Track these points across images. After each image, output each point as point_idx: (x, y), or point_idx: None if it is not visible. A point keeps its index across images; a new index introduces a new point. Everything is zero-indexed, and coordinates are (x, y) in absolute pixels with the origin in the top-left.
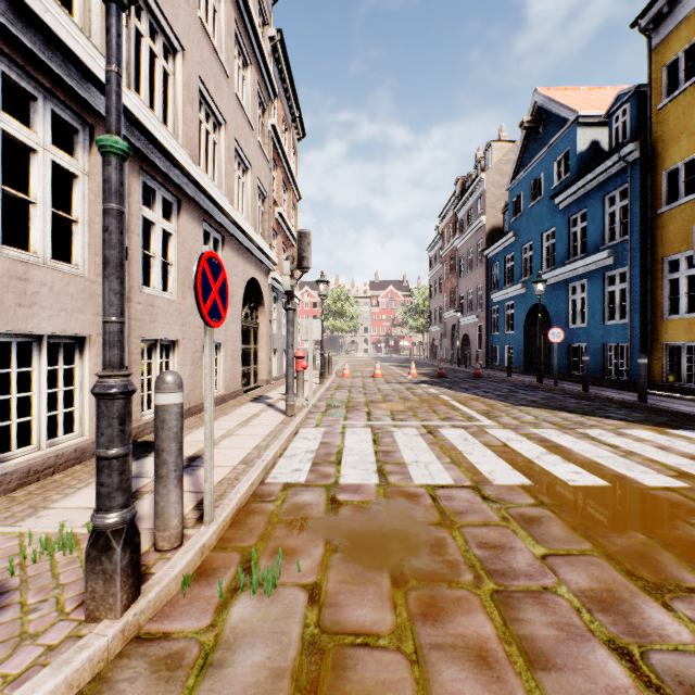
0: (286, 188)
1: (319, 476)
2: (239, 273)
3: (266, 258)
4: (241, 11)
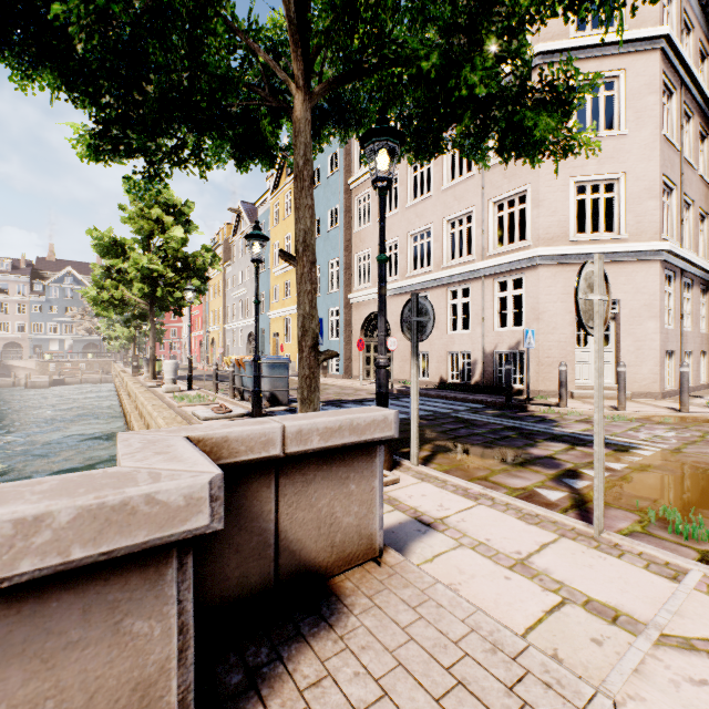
0: None
1: None
2: None
3: None
4: None
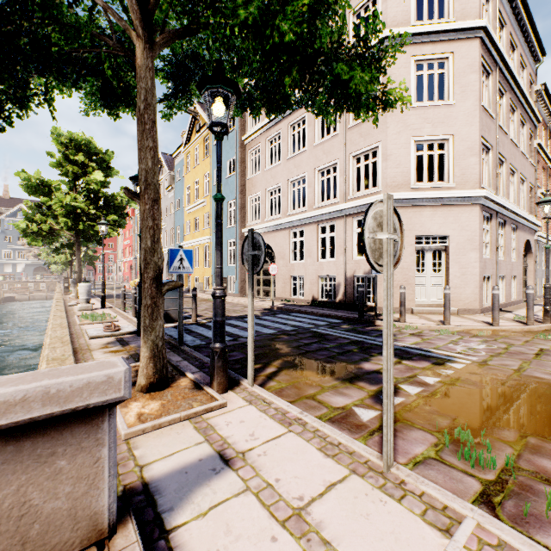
0: (542, 169)
1: None
2: (521, 240)
3: (533, 225)
4: (523, 106)
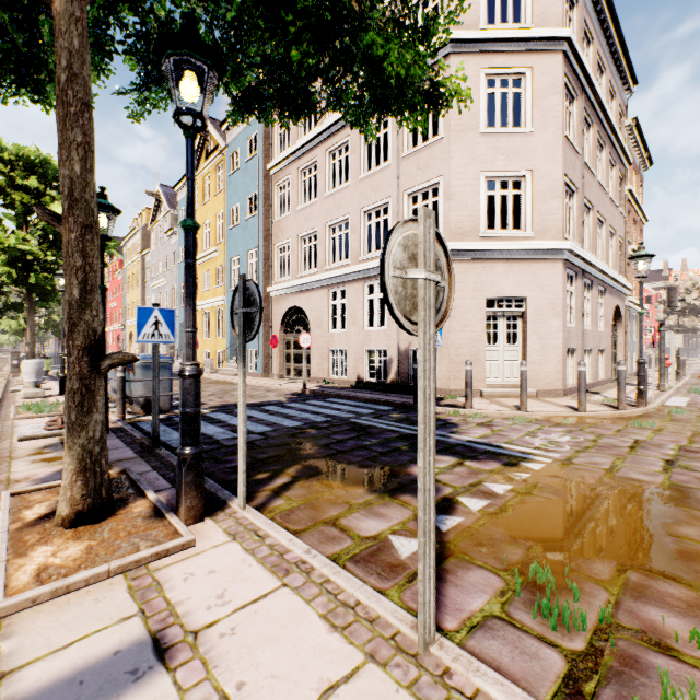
0: (634, 222)
1: (692, 406)
2: (610, 305)
3: (623, 289)
4: (612, 142)
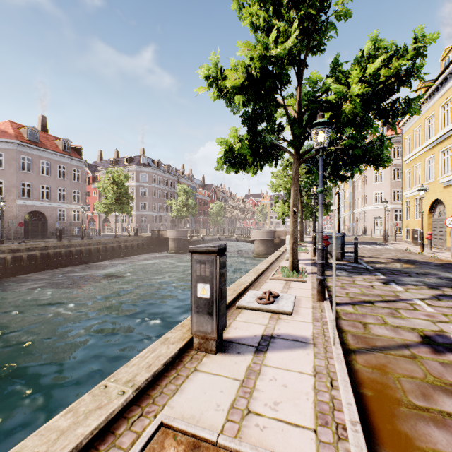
0: None
1: None
2: None
3: None
4: None
